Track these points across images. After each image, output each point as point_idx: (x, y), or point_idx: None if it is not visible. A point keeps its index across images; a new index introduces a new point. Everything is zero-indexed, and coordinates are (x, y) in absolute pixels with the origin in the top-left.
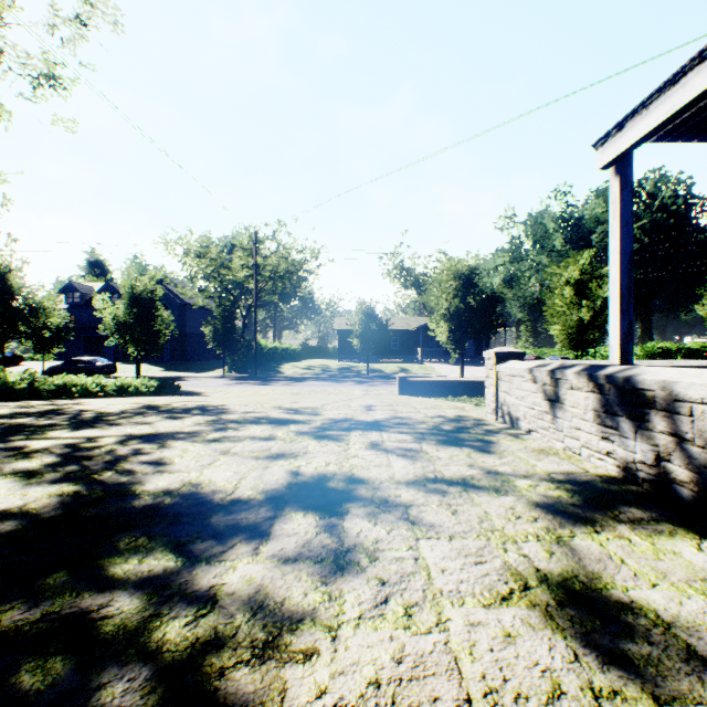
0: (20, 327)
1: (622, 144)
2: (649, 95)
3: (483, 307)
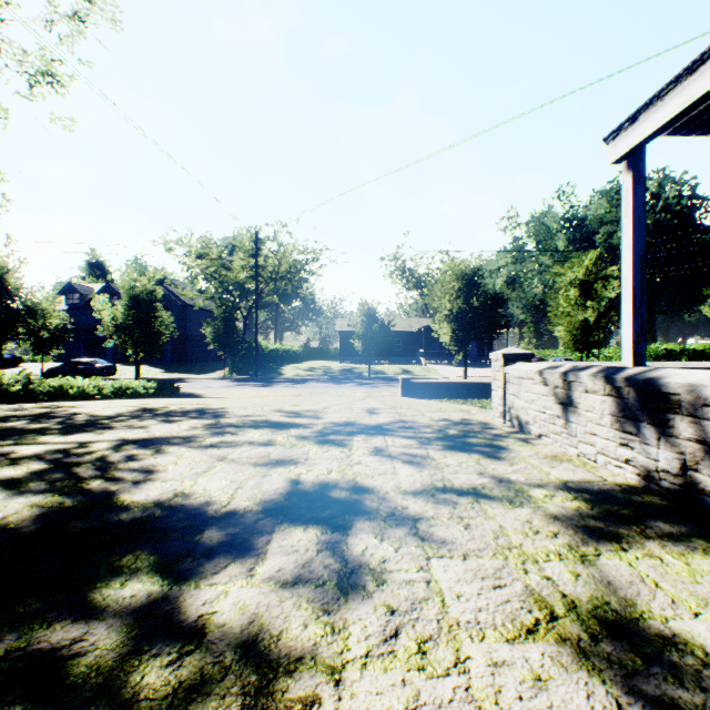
0: (18, 328)
1: (635, 137)
2: (664, 85)
3: (486, 308)
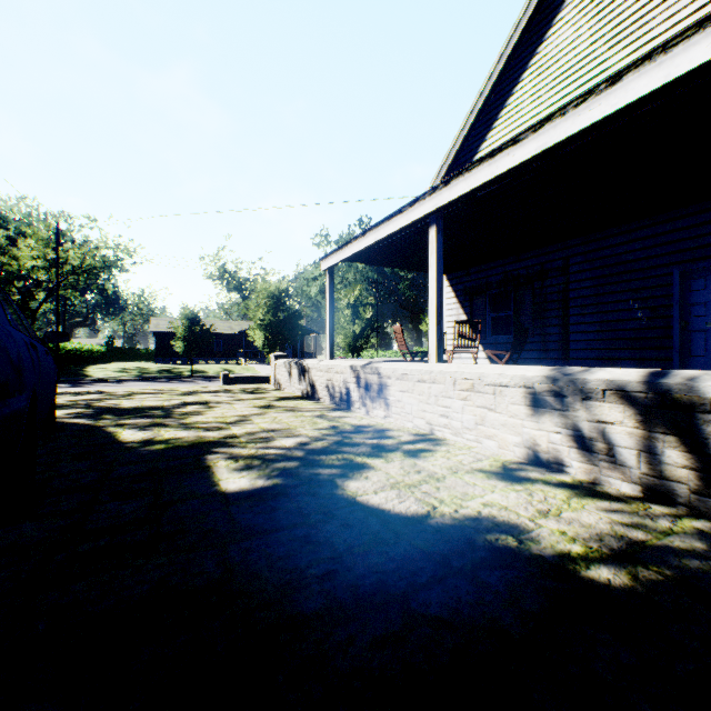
0: None
1: (327, 265)
2: (332, 251)
3: (290, 321)
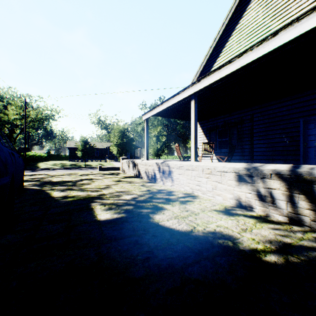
0: None
1: (145, 117)
2: (147, 111)
3: (129, 142)
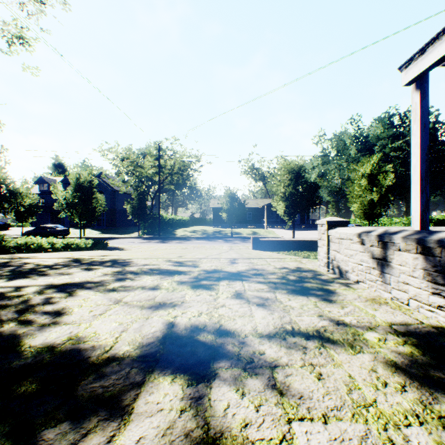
0: (4, 205)
1: (424, 64)
2: None
3: (307, 192)
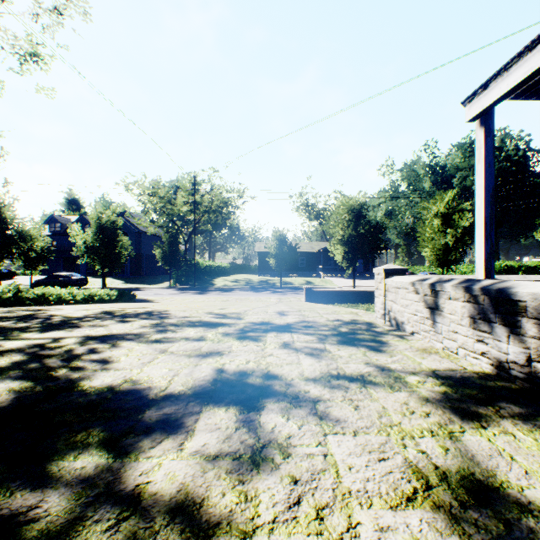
0: (12, 249)
1: (486, 100)
2: (509, 59)
3: (370, 234)
